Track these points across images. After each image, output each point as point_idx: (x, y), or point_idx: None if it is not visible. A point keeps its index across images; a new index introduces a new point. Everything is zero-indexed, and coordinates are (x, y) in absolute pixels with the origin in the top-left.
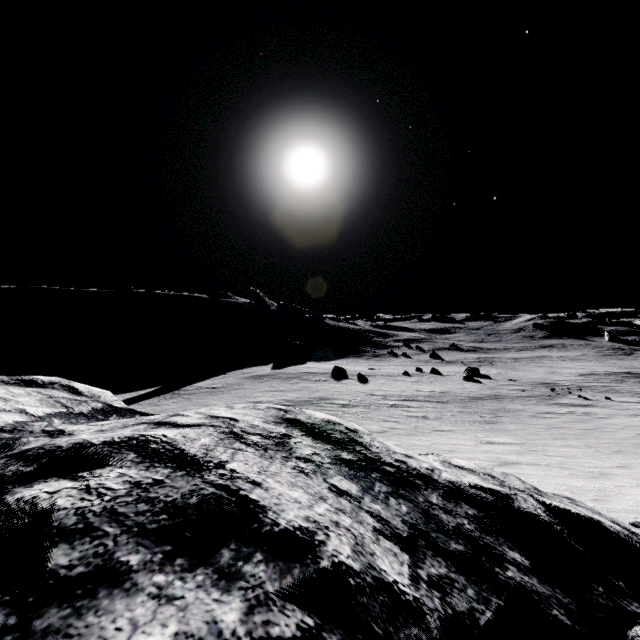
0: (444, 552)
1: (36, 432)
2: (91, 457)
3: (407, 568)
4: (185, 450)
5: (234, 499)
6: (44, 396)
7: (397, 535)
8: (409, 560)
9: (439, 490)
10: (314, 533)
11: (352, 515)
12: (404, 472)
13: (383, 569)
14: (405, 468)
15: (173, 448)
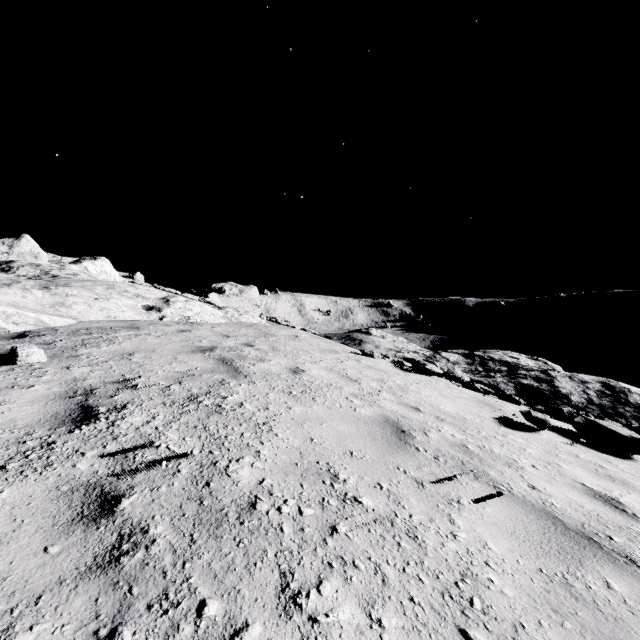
0: (602, 409)
1: (527, 367)
2: (532, 370)
3: (580, 401)
4: (551, 374)
5: (550, 380)
6: (535, 362)
7: (590, 401)
8: (585, 402)
9: (637, 410)
10: (560, 387)
11: (579, 393)
12: (629, 403)
13: (571, 396)
14: (634, 403)
15: (549, 373)
